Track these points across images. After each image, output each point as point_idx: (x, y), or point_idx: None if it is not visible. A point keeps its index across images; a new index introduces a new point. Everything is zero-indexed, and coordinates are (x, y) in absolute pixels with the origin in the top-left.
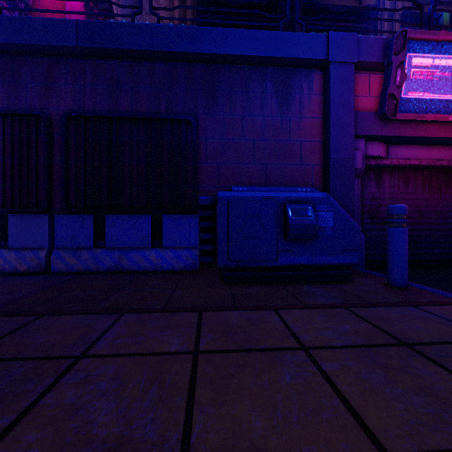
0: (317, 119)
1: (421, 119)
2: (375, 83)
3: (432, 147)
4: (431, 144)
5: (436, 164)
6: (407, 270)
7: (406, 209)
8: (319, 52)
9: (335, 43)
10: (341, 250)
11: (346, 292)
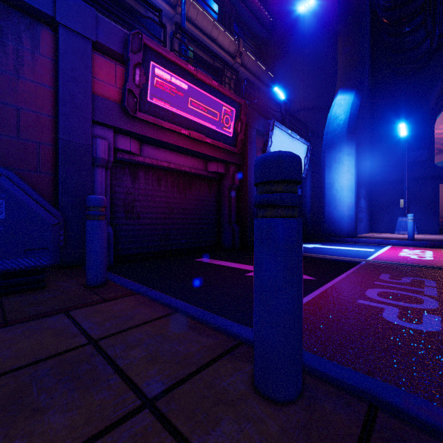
0: (46, 87)
1: (160, 124)
2: (122, 76)
3: (179, 154)
4: (177, 151)
5: (181, 169)
6: (104, 265)
7: (102, 201)
8: (42, 2)
9: (65, 4)
10: (21, 250)
11: (0, 308)
